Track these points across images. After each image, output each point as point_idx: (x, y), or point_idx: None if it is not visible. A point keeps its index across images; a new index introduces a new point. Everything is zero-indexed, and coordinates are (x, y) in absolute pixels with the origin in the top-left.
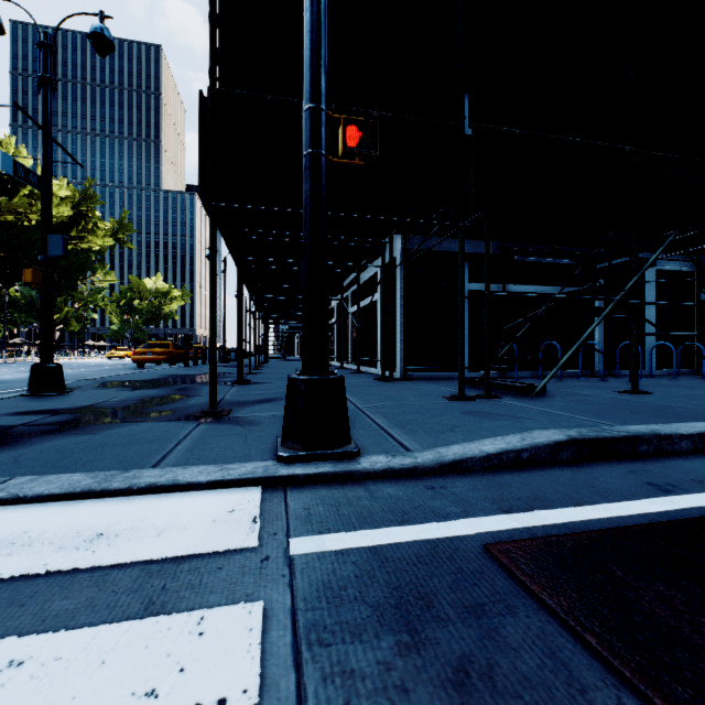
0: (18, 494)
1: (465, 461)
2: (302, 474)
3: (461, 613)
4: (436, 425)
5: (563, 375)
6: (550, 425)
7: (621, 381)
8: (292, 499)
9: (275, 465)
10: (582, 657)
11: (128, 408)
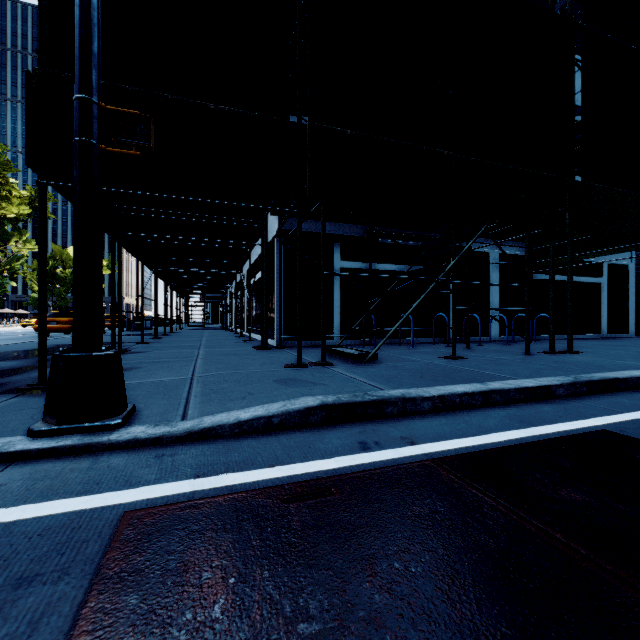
0: None
1: (215, 428)
2: (35, 448)
3: (6, 585)
4: (236, 393)
5: (422, 341)
6: (331, 391)
7: (461, 347)
8: (2, 475)
9: (20, 440)
10: (63, 620)
11: None
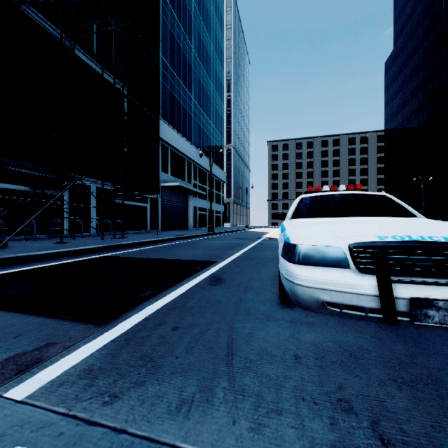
0: None
1: None
2: None
3: None
4: None
5: (44, 237)
6: None
7: (70, 239)
8: None
9: None
10: None
11: None
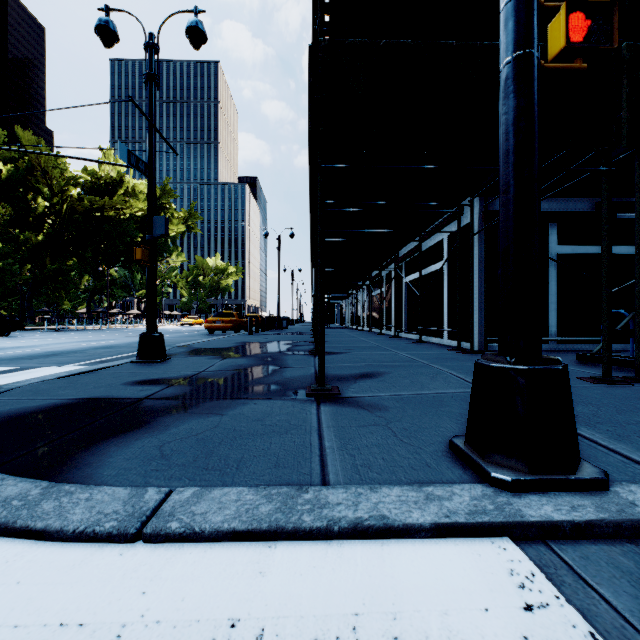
0: (192, 526)
1: None
2: (565, 521)
3: None
4: None
5: None
6: None
7: None
8: (594, 580)
9: (499, 494)
10: None
11: (230, 379)
